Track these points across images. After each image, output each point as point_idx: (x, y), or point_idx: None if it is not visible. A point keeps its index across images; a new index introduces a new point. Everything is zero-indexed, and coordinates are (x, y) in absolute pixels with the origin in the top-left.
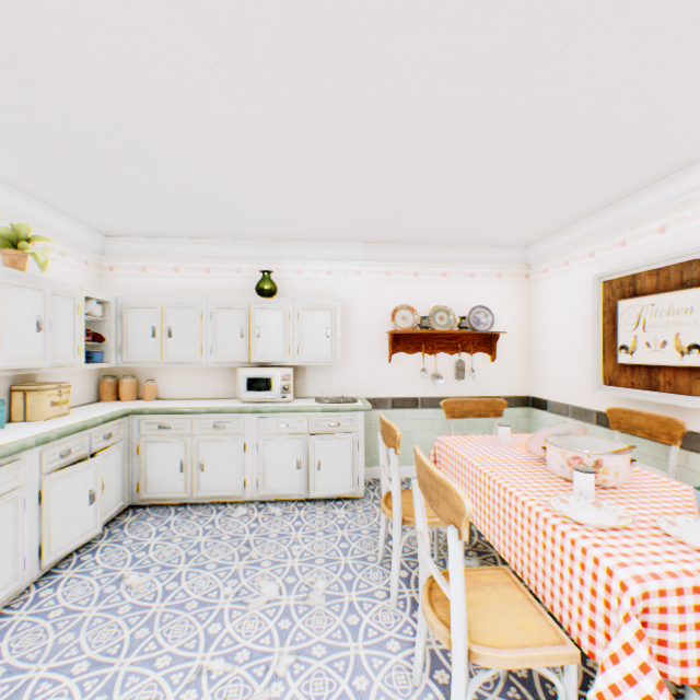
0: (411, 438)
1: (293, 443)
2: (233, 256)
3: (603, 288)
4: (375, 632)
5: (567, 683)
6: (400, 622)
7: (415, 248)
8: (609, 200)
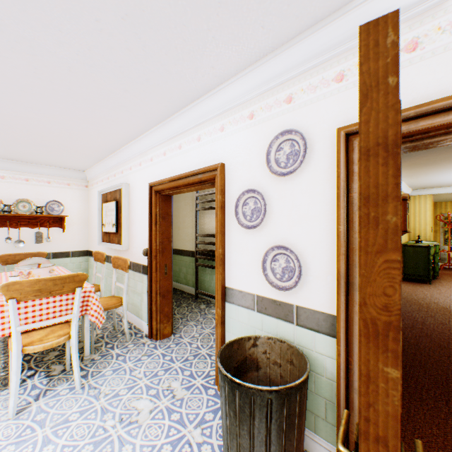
0: None
1: None
2: None
3: (102, 197)
4: None
5: None
6: None
7: (0, 161)
8: (99, 158)
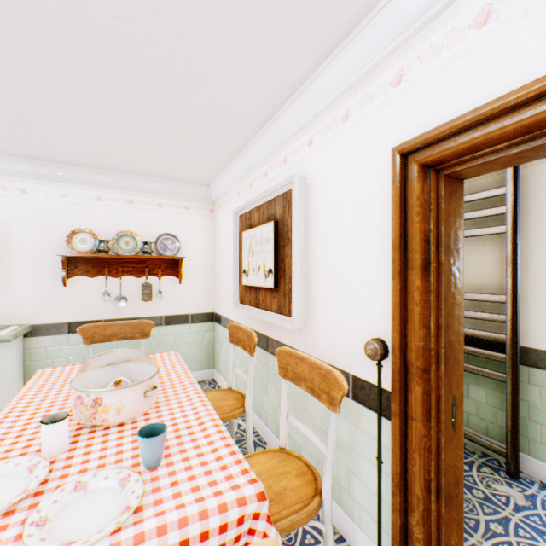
0: None
1: None
2: None
3: (239, 221)
4: None
5: None
6: None
7: (95, 172)
8: (236, 146)
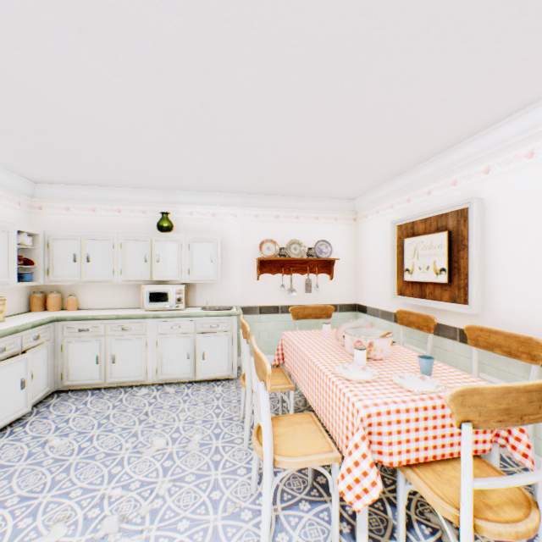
0: (274, 335)
1: (184, 340)
2: (139, 201)
3: (397, 230)
4: (231, 464)
5: (333, 475)
6: (249, 457)
7: (276, 198)
8: (399, 171)
